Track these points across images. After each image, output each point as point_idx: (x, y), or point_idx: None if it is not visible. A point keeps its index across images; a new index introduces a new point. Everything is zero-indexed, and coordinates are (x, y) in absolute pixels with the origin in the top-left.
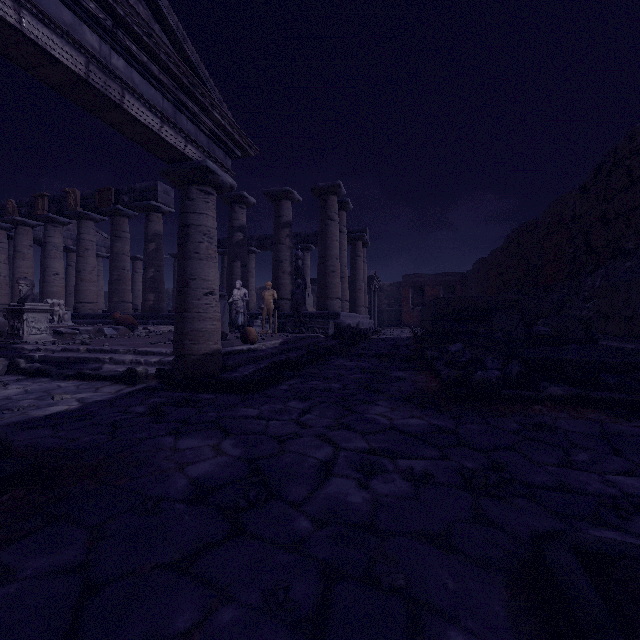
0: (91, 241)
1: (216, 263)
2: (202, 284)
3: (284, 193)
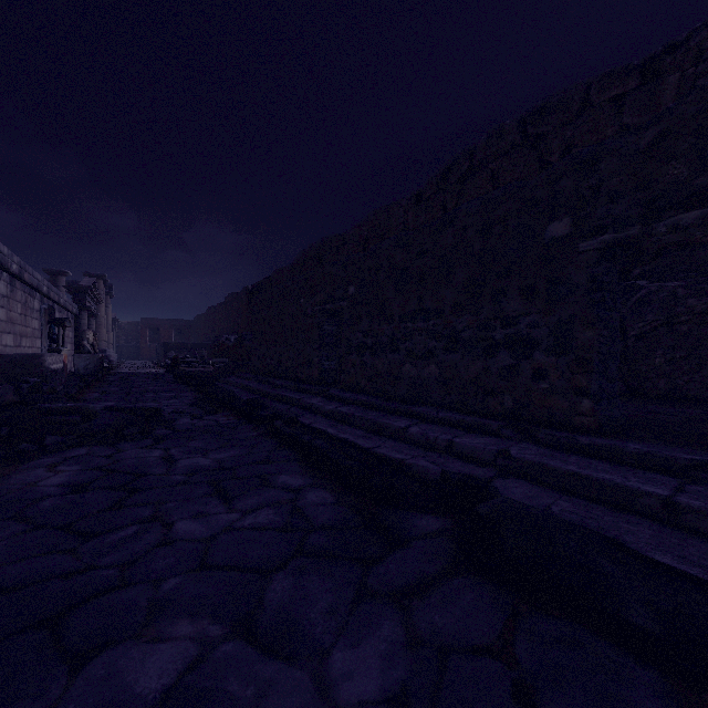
0: None
1: None
2: None
3: (62, 272)
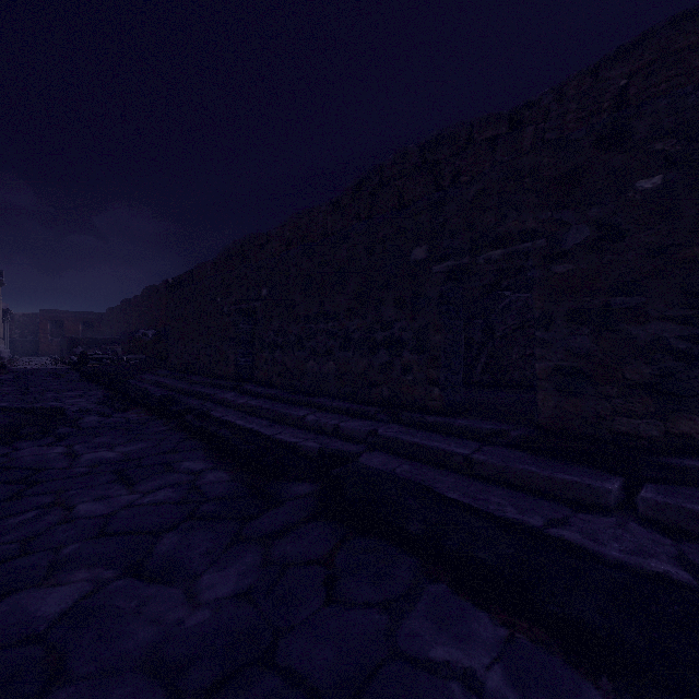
0: None
1: None
2: None
3: None
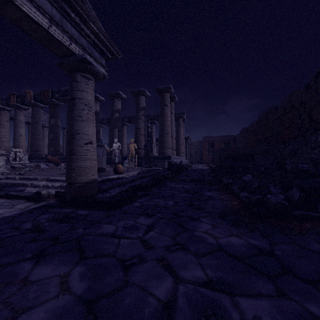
0: (39, 118)
1: (94, 123)
2: (83, 137)
3: (141, 92)
